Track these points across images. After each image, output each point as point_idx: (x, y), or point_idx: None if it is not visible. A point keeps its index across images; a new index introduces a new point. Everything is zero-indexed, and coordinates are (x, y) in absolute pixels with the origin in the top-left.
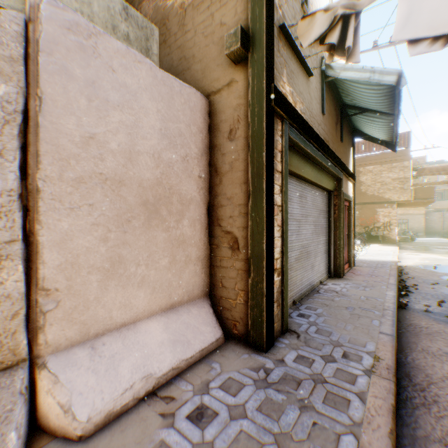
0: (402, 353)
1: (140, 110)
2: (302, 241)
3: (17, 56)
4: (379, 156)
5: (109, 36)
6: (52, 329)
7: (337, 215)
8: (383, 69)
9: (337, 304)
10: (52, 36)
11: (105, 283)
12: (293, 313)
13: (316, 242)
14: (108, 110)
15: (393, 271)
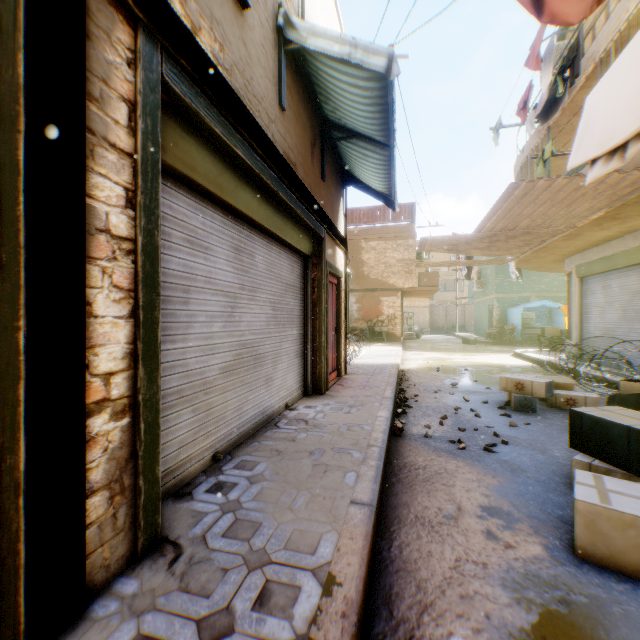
0: (387, 534)
1: None
2: (241, 336)
3: None
4: (384, 230)
5: None
6: None
7: (317, 295)
8: (369, 45)
9: (299, 448)
10: None
11: None
12: (202, 486)
13: (278, 338)
14: None
15: (393, 378)
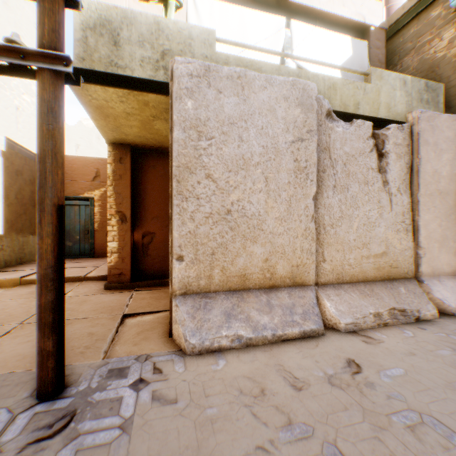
0: None
1: (453, 149)
2: None
3: (408, 142)
4: None
5: (440, 114)
6: (422, 266)
7: None
8: None
9: None
10: (421, 128)
11: (438, 249)
12: None
13: None
14: (440, 154)
15: None
